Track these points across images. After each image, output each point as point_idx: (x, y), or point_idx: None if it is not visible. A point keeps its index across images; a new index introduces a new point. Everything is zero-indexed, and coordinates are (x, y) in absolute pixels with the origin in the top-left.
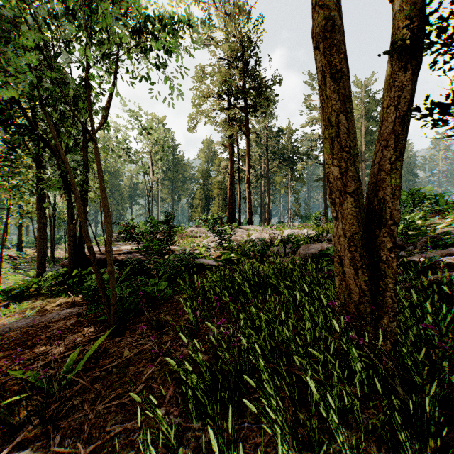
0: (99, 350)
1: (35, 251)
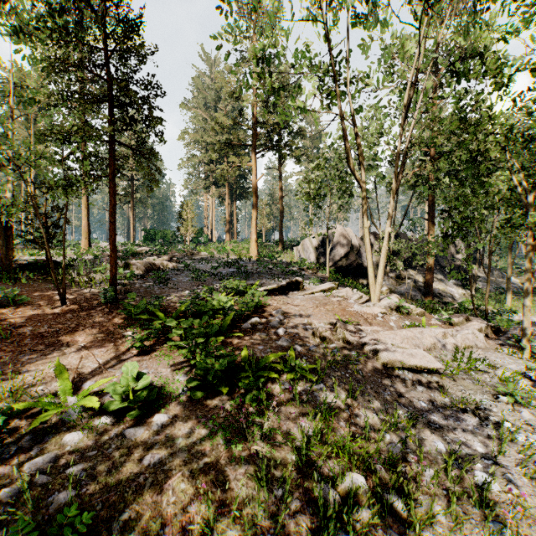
0: None
1: None
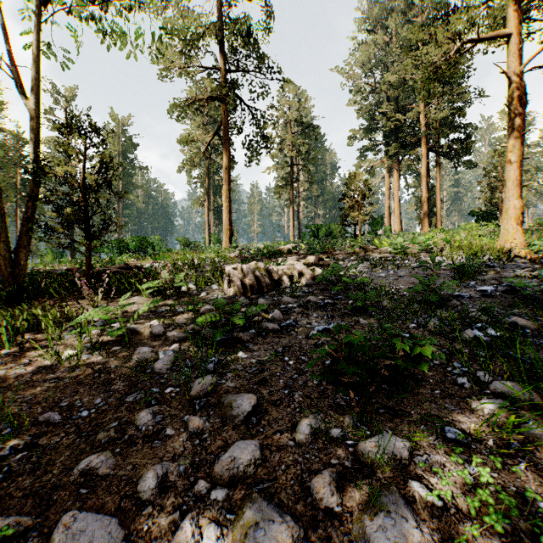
0: None
1: None
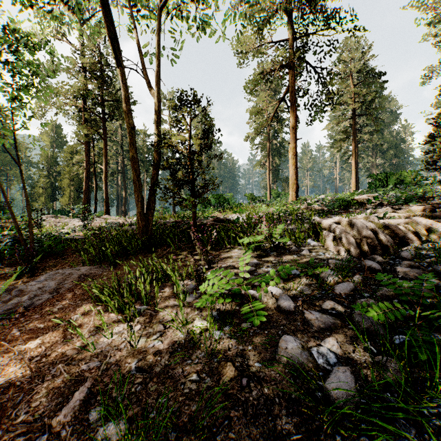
0: None
1: None
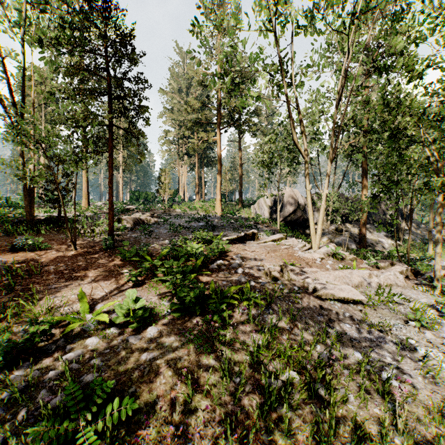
0: None
1: None
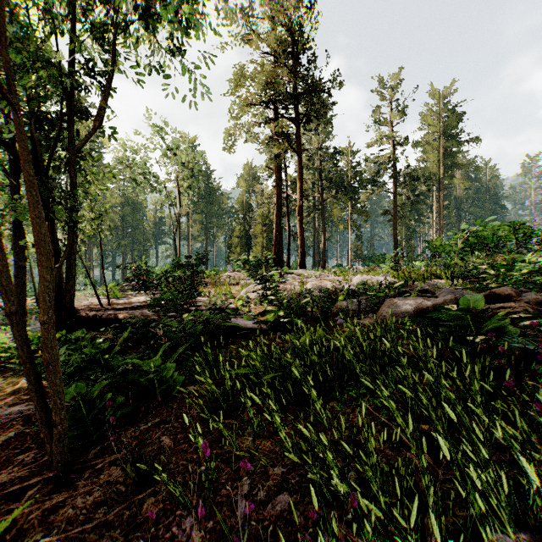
0: (9, 533)
1: (36, 301)
